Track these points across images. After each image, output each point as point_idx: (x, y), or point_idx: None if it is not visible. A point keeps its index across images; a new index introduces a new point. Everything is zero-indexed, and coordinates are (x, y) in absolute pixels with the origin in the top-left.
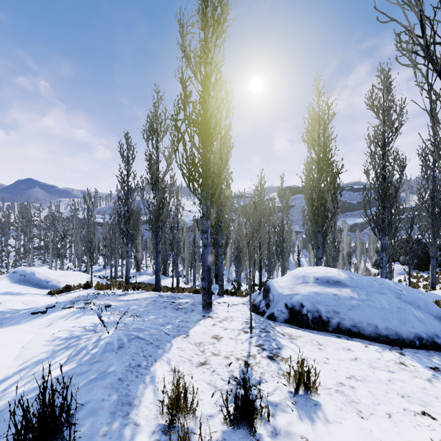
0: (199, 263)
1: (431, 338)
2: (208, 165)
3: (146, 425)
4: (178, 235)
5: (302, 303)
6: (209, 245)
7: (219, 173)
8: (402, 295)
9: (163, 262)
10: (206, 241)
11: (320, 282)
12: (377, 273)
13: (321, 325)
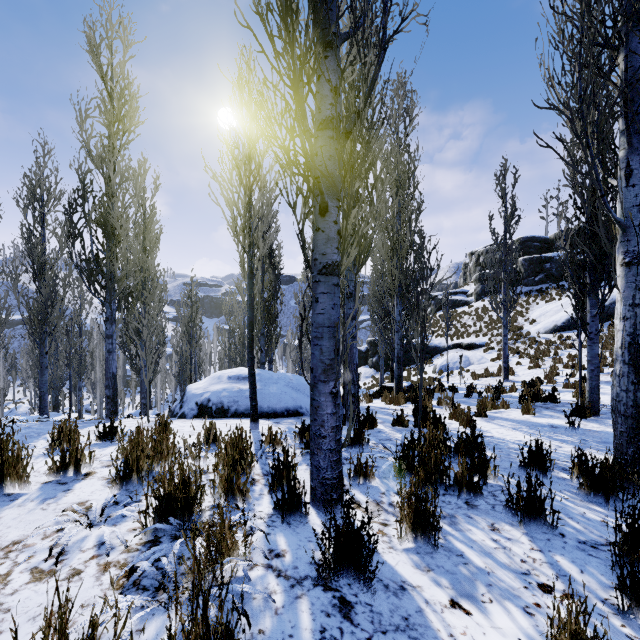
0: (125, 389)
1: (296, 409)
2: (112, 267)
3: (42, 445)
4: (81, 344)
5: (209, 398)
6: (114, 351)
7: (126, 276)
8: (291, 383)
9: (53, 390)
10: (111, 347)
11: (232, 380)
12: None
13: (222, 413)
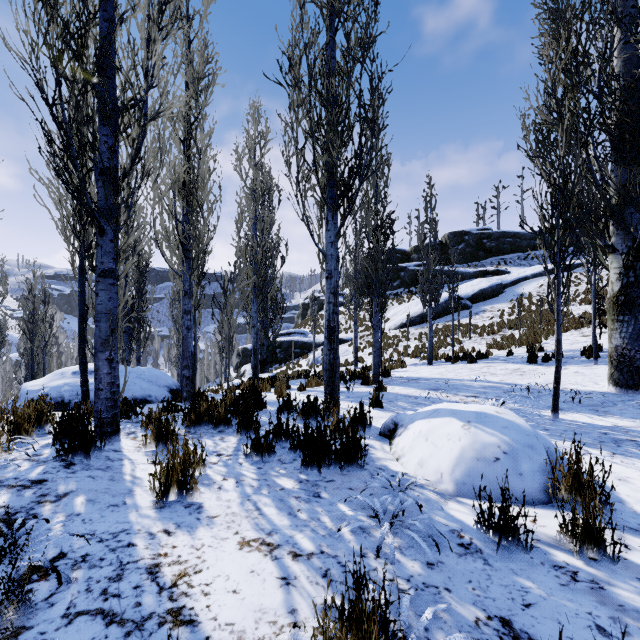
0: None
1: (145, 398)
2: None
3: None
4: None
5: (48, 393)
6: None
7: None
8: (142, 375)
9: None
10: None
11: (77, 375)
12: (236, 376)
13: (62, 407)
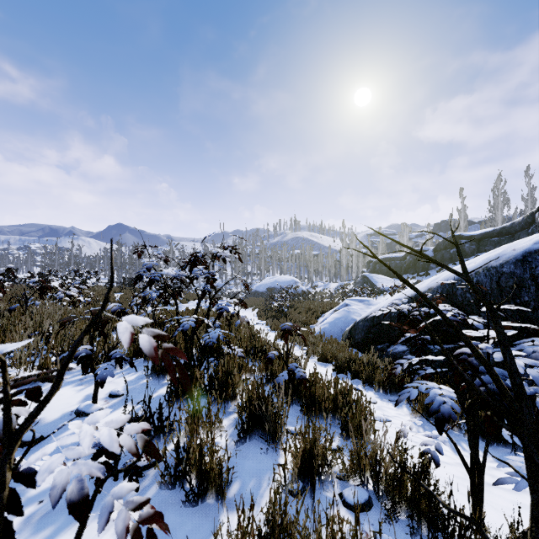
0: None
1: None
2: None
3: None
4: None
5: None
6: None
7: None
8: None
9: None
10: None
11: None
12: None
13: None
